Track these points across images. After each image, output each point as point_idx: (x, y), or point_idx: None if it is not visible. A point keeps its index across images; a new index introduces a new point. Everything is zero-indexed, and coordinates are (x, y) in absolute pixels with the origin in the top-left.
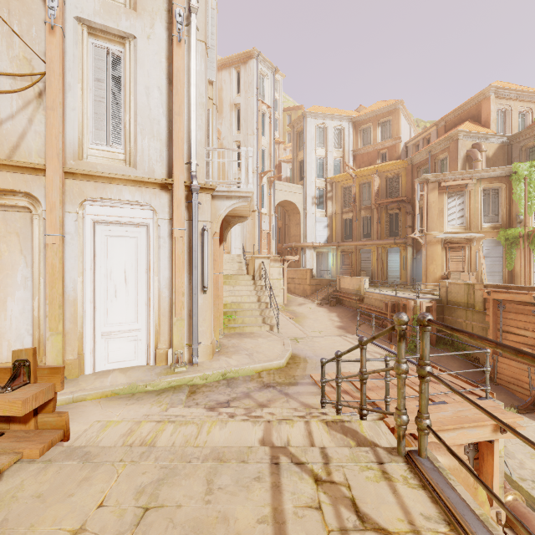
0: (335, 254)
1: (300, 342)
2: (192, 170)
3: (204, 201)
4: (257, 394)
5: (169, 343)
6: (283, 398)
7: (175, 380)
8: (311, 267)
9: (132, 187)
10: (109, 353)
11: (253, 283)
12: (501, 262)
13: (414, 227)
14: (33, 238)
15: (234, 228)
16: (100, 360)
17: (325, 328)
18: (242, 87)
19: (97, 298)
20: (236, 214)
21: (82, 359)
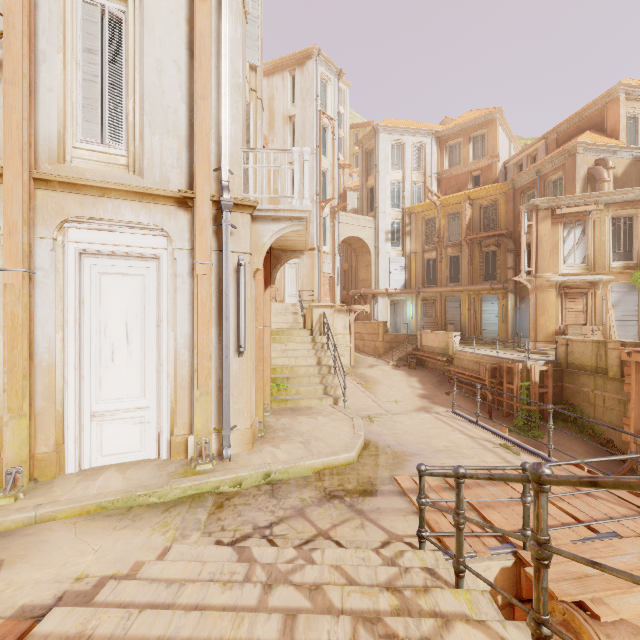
0: (415, 303)
1: (375, 422)
2: (223, 178)
3: (240, 223)
4: (315, 511)
5: (189, 427)
6: (356, 519)
7: (193, 486)
8: (384, 320)
9: (135, 203)
10: (104, 441)
11: (312, 340)
12: (636, 313)
13: (516, 269)
14: None
15: (288, 271)
16: (90, 452)
17: (404, 398)
18: (299, 95)
19: (85, 362)
20: (288, 247)
21: (62, 451)
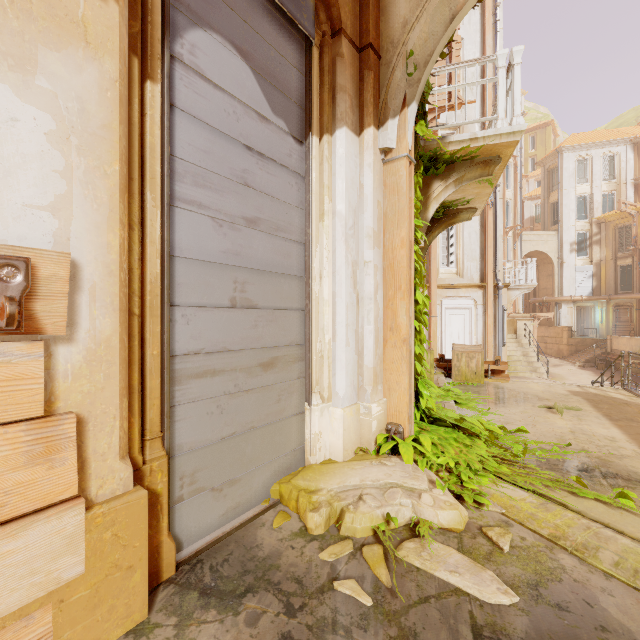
0: (605, 309)
1: None
2: (497, 276)
3: (503, 292)
4: None
5: None
6: None
7: None
8: (568, 325)
9: (464, 289)
10: None
11: (516, 341)
12: None
13: None
14: None
15: None
16: None
17: None
18: None
19: (446, 346)
20: None
21: None
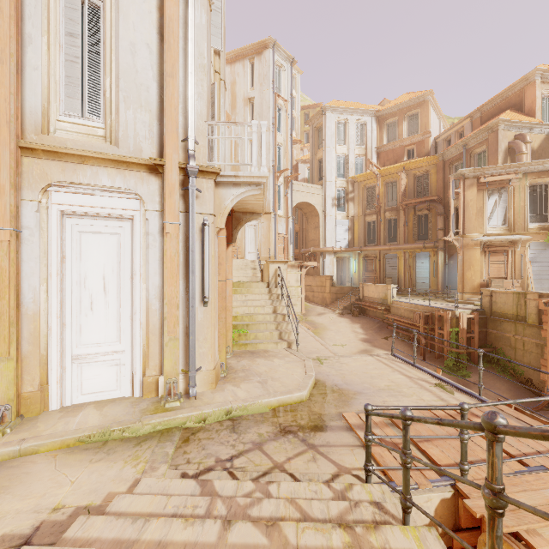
0: (357, 260)
1: (324, 363)
2: (189, 148)
3: (205, 188)
4: (271, 445)
5: (160, 368)
6: (308, 453)
7: (162, 422)
8: (331, 274)
9: (112, 169)
10: (83, 381)
11: (268, 292)
12: None
13: (446, 230)
14: None
15: (248, 232)
16: (71, 391)
17: (348, 341)
18: (257, 80)
19: (66, 311)
20: (248, 209)
21: (46, 390)
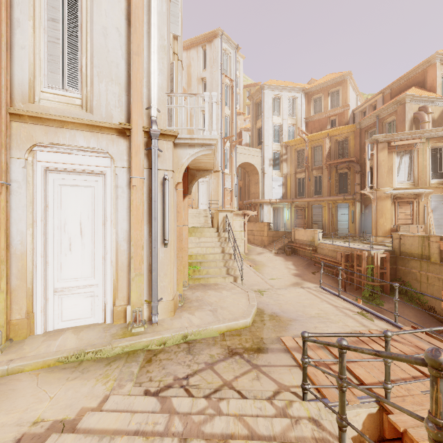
0: (290, 209)
1: (264, 294)
2: (152, 114)
3: (165, 148)
4: (221, 365)
5: (127, 299)
6: (252, 372)
7: (129, 345)
8: (268, 221)
9: (87, 132)
10: (63, 310)
11: (217, 235)
12: None
13: (362, 185)
14: None
15: (201, 187)
16: (53, 319)
17: (282, 276)
18: (208, 63)
19: (49, 251)
20: (201, 167)
21: (31, 317)
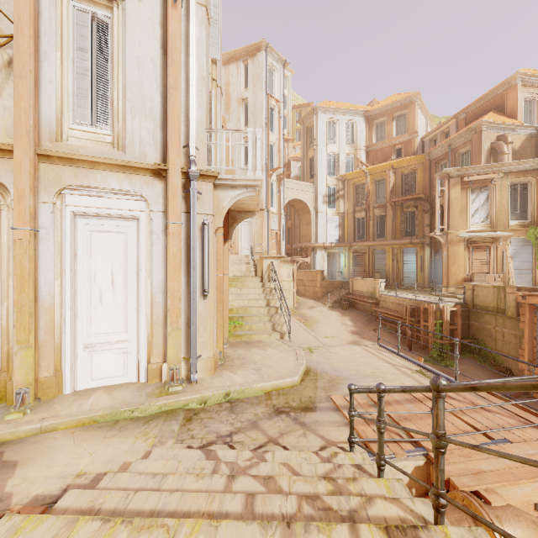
0: (347, 255)
1: (315, 352)
2: (190, 153)
3: (204, 190)
4: (266, 423)
5: (163, 356)
6: (299, 430)
7: (167, 404)
8: (322, 269)
9: (120, 174)
10: (93, 368)
11: (262, 286)
12: (530, 263)
13: (432, 226)
14: (0, 233)
15: (242, 228)
16: (82, 377)
17: (338, 333)
18: (250, 81)
19: (78, 303)
20: (243, 209)
21: (60, 375)
